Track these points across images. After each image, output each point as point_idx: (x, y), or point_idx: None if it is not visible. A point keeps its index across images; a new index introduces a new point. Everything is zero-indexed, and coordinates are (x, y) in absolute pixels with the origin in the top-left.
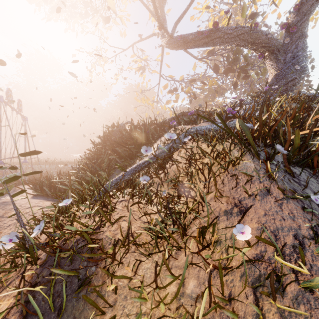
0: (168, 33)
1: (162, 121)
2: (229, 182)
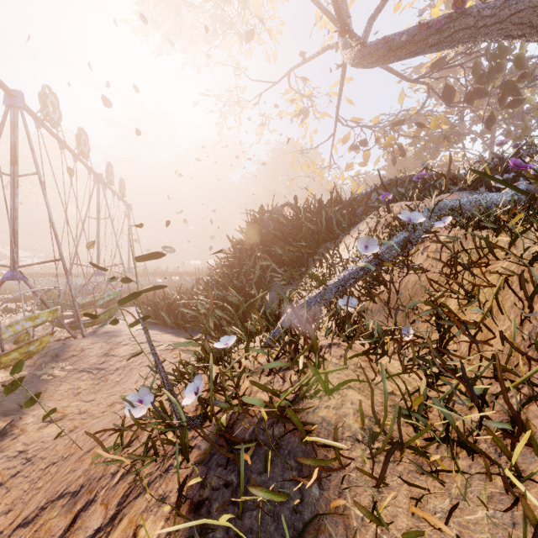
0: (357, 39)
1: (351, 197)
2: None
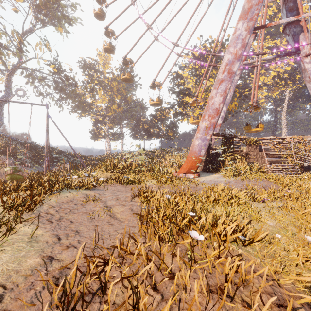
0: None
1: None
2: (1, 159)
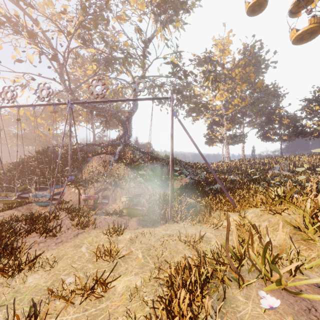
0: (76, 97)
1: (83, 149)
2: (127, 172)
